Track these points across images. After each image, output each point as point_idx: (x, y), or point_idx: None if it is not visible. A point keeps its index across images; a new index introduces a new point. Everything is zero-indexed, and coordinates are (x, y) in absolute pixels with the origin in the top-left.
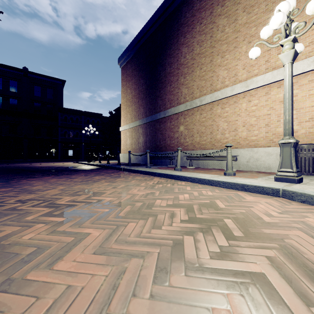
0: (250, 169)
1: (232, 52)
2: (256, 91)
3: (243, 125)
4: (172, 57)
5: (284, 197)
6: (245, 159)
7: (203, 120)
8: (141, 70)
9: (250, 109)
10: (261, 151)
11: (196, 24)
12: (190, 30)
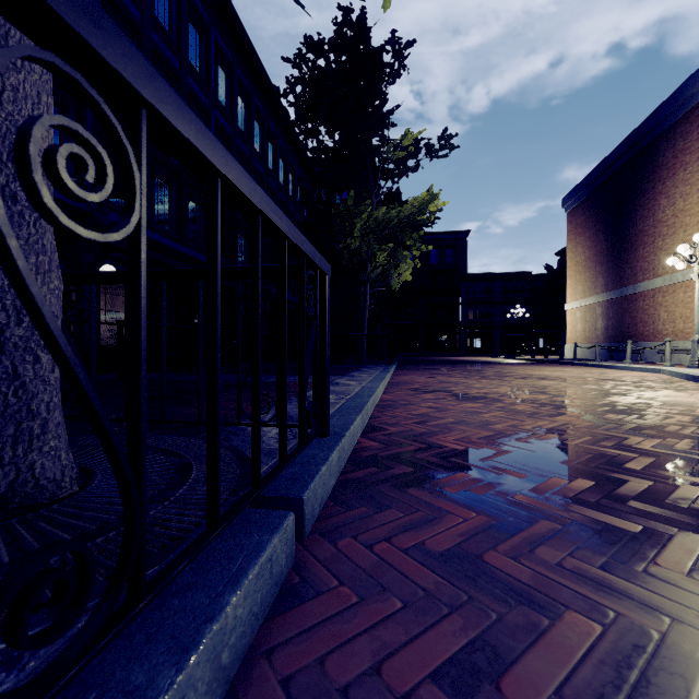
0: None
1: None
2: None
3: None
4: (646, 209)
5: (662, 374)
6: None
7: (687, 301)
8: (599, 221)
9: None
10: None
11: (678, 170)
12: (671, 176)
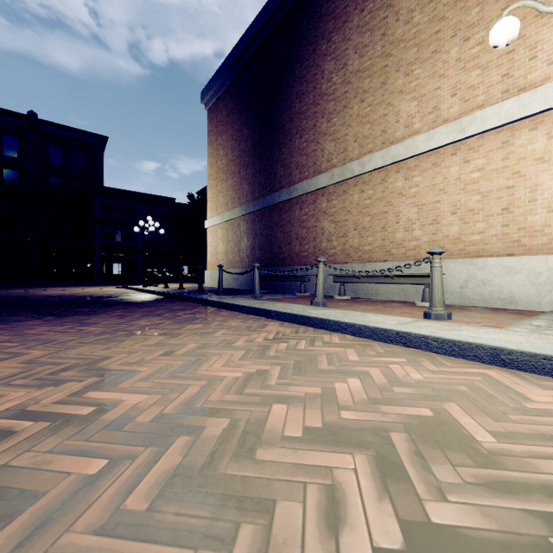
0: (468, 302)
1: (428, 63)
2: (482, 141)
3: (451, 211)
4: (304, 81)
5: None
6: (456, 282)
7: (366, 203)
8: (244, 111)
9: (469, 178)
10: (493, 264)
11: (351, 13)
12: (340, 26)
